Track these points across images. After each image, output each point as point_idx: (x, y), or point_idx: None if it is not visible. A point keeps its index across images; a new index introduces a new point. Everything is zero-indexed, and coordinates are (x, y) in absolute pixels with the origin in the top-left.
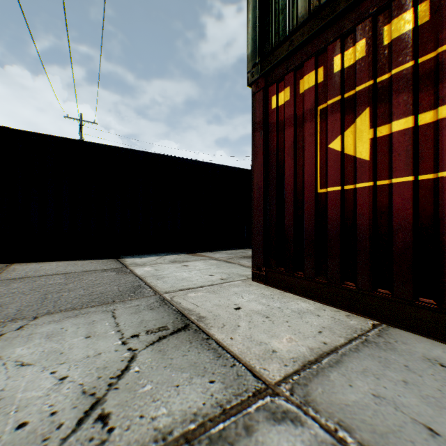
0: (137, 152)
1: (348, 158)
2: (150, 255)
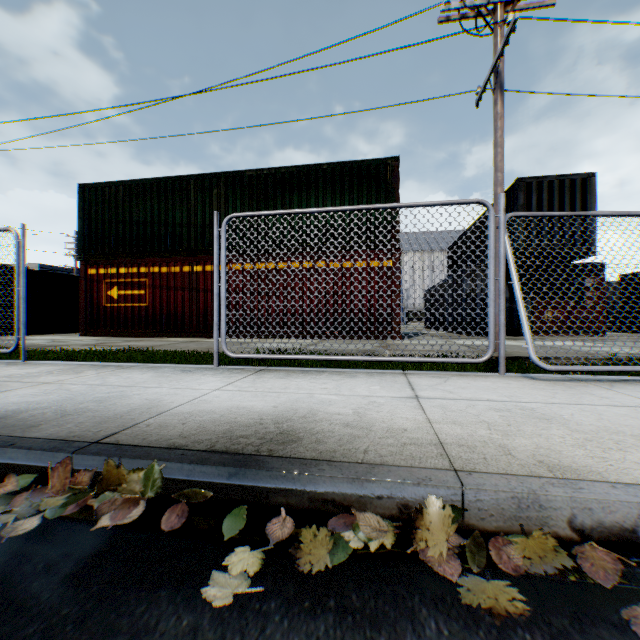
0: None
1: (114, 297)
2: None
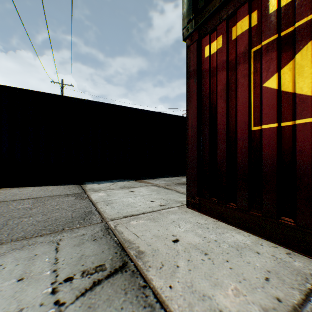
0: (97, 103)
1: (285, 95)
2: (106, 181)
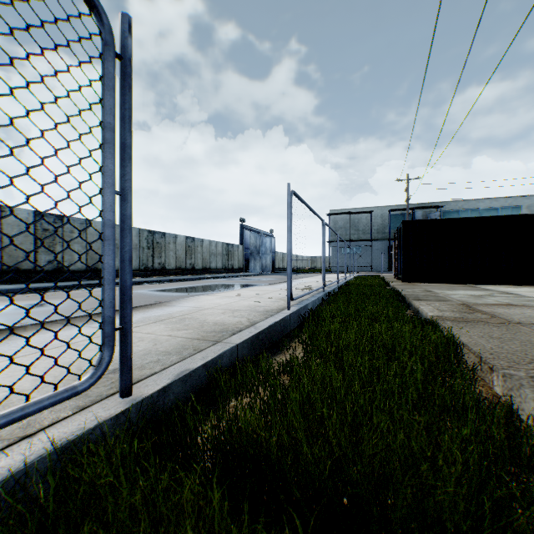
0: (476, 218)
1: None
2: (487, 285)
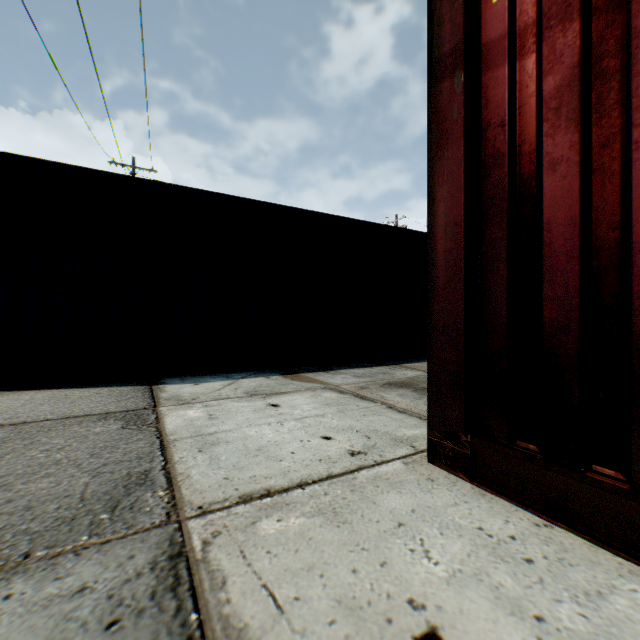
0: (194, 193)
1: None
2: (216, 377)
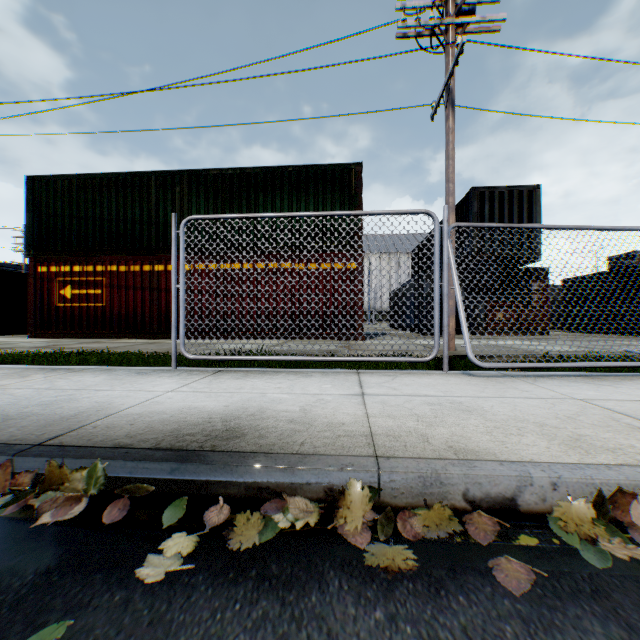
0: None
1: (67, 297)
2: None
